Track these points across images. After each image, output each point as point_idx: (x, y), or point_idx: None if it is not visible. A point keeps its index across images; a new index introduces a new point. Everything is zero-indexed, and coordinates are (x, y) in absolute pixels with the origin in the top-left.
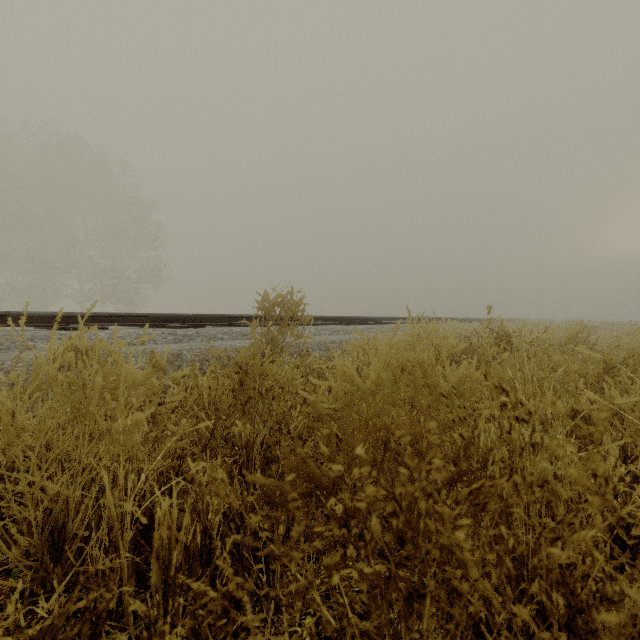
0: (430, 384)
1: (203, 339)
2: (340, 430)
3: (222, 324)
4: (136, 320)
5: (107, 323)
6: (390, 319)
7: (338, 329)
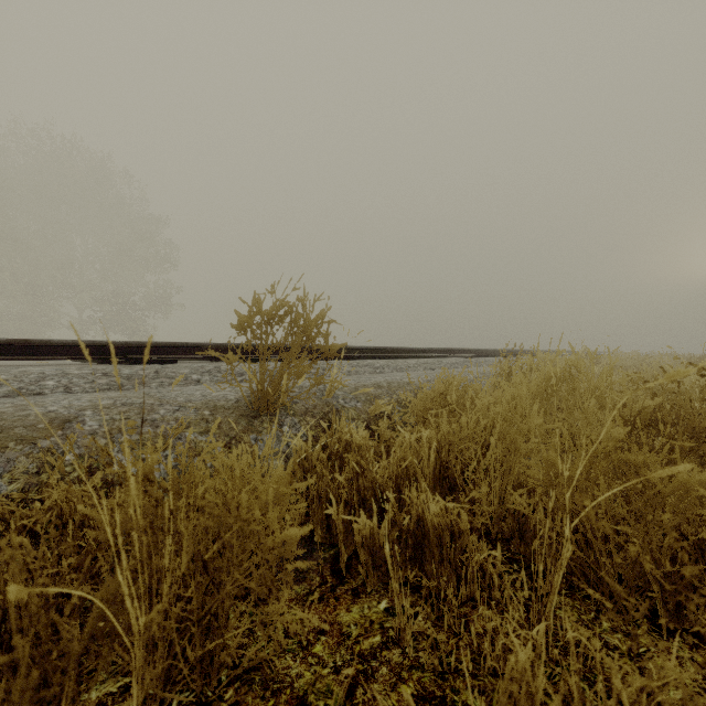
0: None
1: (163, 383)
2: None
3: (210, 358)
4: (62, 351)
5: (6, 356)
6: (447, 351)
7: (382, 365)
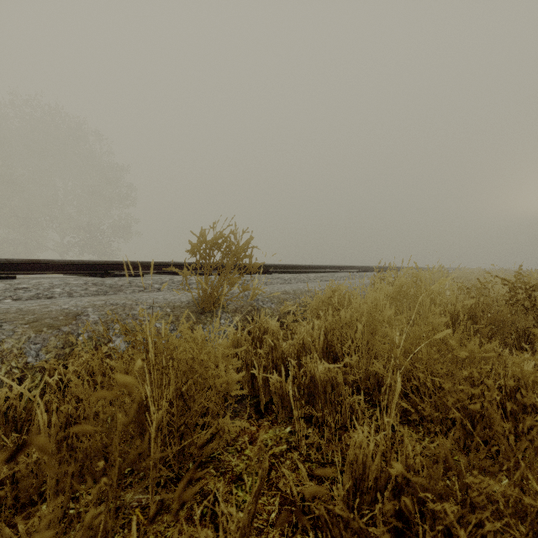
0: None
1: (134, 290)
2: None
3: (166, 272)
4: (62, 268)
5: (23, 271)
6: (338, 267)
7: (290, 277)
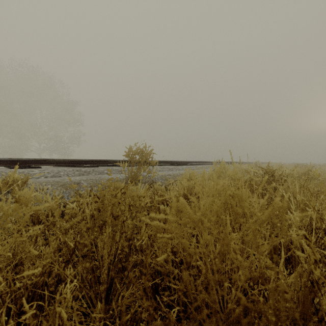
0: (247, 213)
1: (96, 173)
2: (174, 248)
3: (108, 165)
4: (59, 163)
5: (42, 164)
6: (200, 162)
7: (172, 168)
